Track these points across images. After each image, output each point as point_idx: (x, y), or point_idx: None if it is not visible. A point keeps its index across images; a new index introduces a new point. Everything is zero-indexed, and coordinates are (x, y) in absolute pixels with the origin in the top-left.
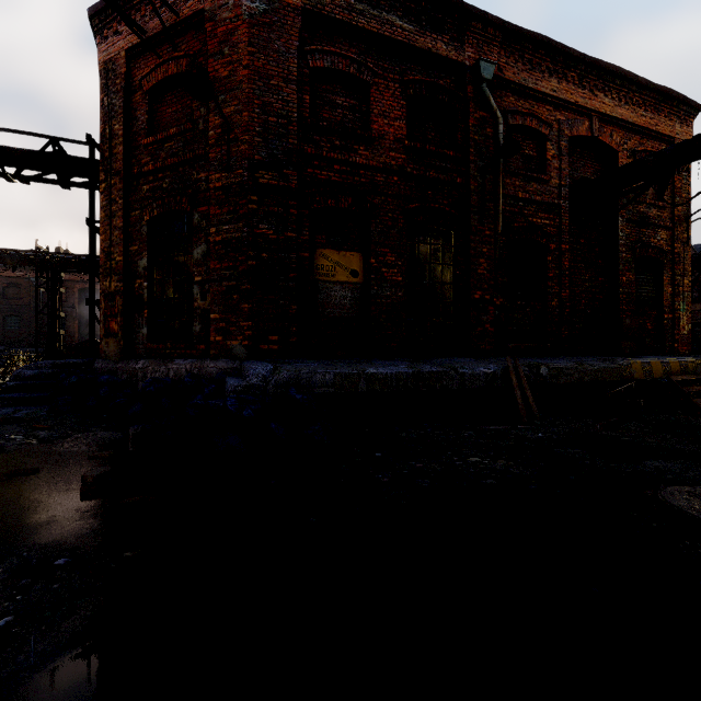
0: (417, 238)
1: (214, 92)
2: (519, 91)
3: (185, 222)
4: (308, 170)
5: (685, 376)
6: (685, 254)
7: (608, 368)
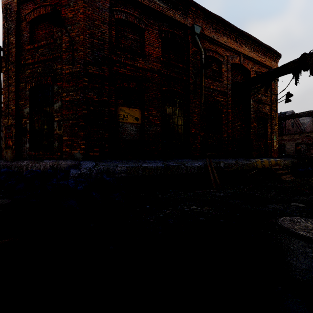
0: (166, 103)
1: (64, 23)
2: (211, 41)
3: (50, 90)
4: (114, 67)
5: (277, 166)
6: (275, 116)
7: (248, 163)
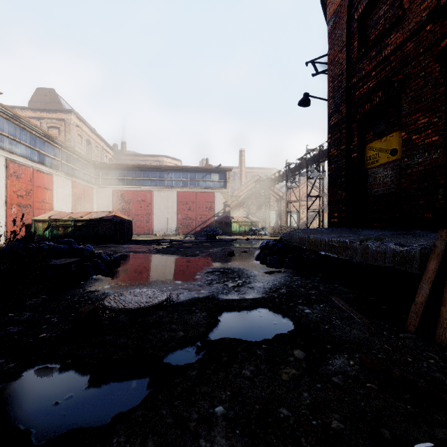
0: None
1: (306, 101)
2: None
3: None
4: (356, 94)
5: None
6: None
7: None
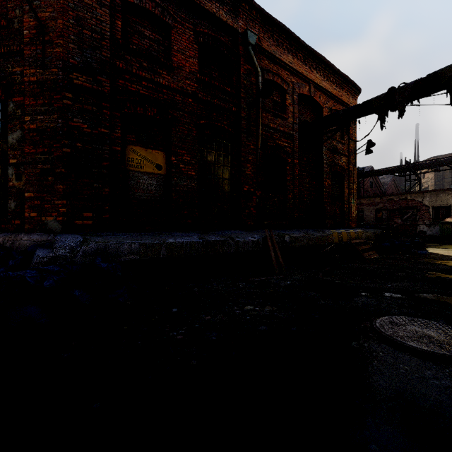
0: (206, 145)
1: None
2: (271, 58)
3: (0, 110)
4: (120, 81)
5: (357, 240)
6: (354, 171)
7: (321, 236)
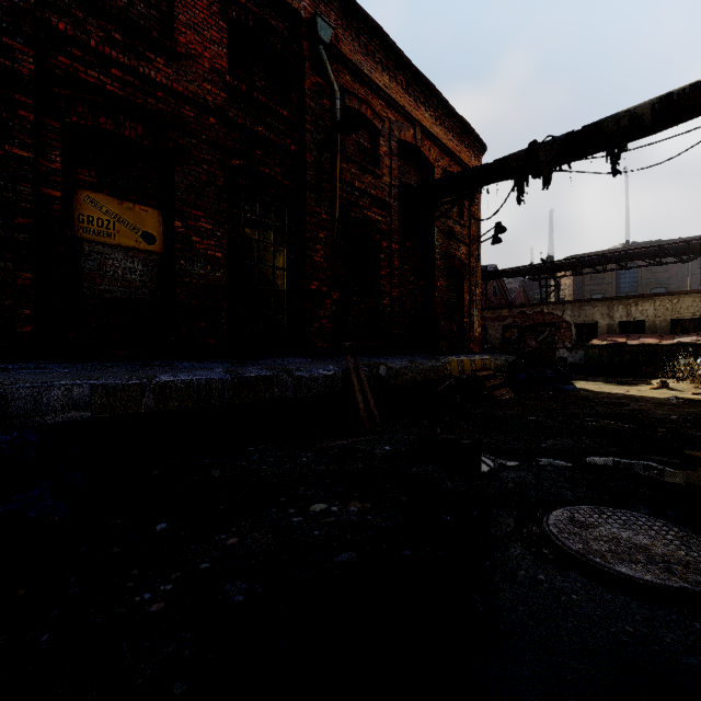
0: (243, 206)
1: None
2: (356, 73)
3: None
4: (59, 58)
5: (485, 372)
6: (477, 269)
7: (434, 366)
